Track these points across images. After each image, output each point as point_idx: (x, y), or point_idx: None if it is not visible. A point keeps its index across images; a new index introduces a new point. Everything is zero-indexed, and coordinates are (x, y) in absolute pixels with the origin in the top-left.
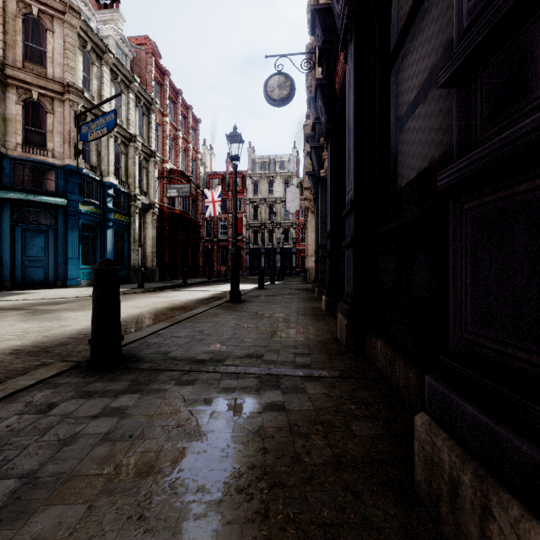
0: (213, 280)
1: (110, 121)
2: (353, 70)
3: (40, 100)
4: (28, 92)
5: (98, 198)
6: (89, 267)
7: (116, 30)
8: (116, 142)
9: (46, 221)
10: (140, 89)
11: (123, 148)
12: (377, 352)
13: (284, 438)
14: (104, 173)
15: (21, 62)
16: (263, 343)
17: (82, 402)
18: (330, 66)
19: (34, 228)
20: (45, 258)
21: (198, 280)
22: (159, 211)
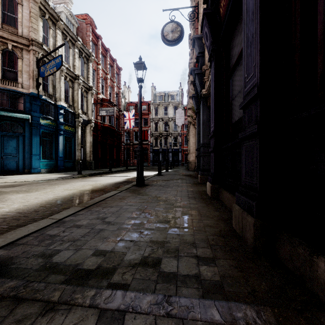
0: (128, 169)
1: (58, 63)
2: None
3: (14, 50)
4: (5, 44)
5: (53, 115)
6: (47, 160)
7: (66, 8)
8: (66, 79)
9: (18, 130)
10: (82, 46)
11: (70, 83)
12: (317, 274)
13: None
14: (57, 99)
15: (0, 24)
16: (161, 238)
17: None
18: None
19: (9, 134)
20: (17, 154)
21: (119, 169)
22: (95, 125)
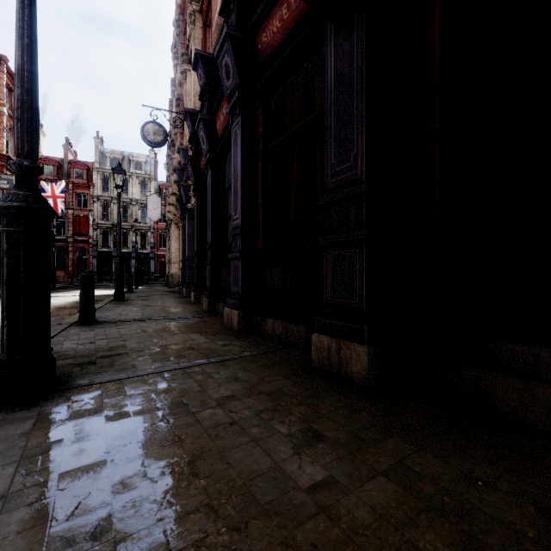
0: (59, 287)
1: None
2: (211, 184)
3: None
4: None
5: None
6: None
7: None
8: None
9: None
10: None
11: None
12: (220, 308)
13: (191, 325)
14: None
15: None
16: (165, 313)
17: (104, 328)
18: (197, 148)
19: None
20: None
21: None
22: None
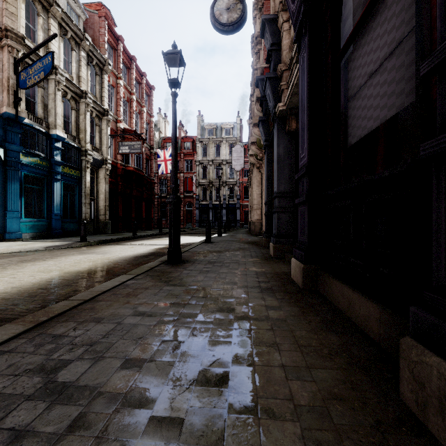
0: (163, 232)
1: (47, 65)
2: None
3: None
4: None
5: (44, 151)
6: (33, 219)
7: None
8: (66, 97)
9: None
10: (92, 49)
11: (73, 103)
12: None
13: None
14: (51, 126)
15: None
16: None
17: None
18: None
19: None
20: None
21: (150, 232)
22: (113, 167)
